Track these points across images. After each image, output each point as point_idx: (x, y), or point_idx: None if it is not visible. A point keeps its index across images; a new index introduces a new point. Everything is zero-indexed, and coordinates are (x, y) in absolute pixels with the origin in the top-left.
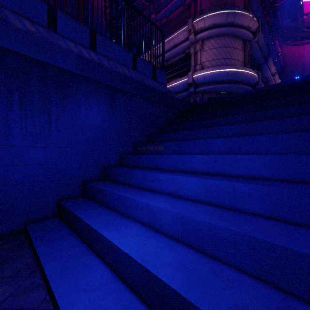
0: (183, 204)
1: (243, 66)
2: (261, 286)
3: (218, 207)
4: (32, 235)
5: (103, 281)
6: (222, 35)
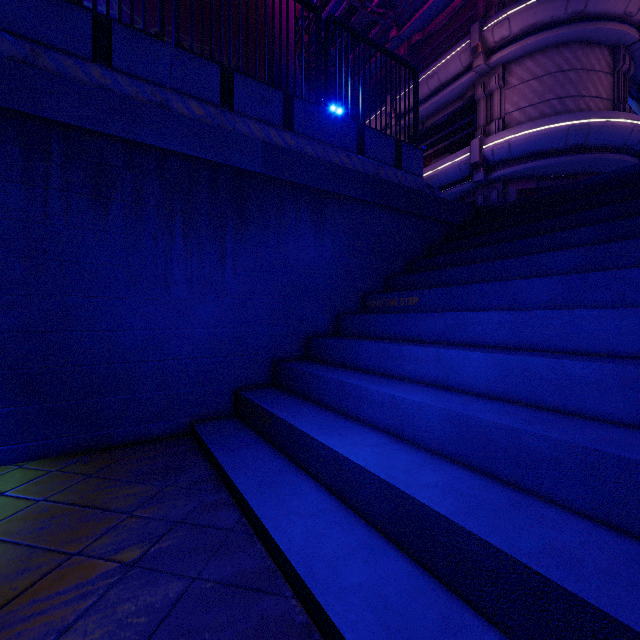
0: (458, 399)
1: (610, 109)
2: (605, 533)
3: (529, 406)
4: (205, 438)
5: (323, 508)
6: (554, 45)
